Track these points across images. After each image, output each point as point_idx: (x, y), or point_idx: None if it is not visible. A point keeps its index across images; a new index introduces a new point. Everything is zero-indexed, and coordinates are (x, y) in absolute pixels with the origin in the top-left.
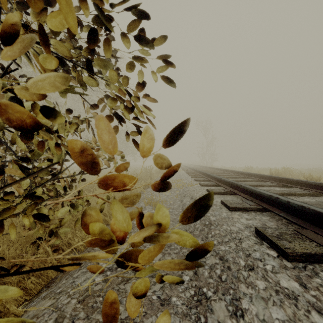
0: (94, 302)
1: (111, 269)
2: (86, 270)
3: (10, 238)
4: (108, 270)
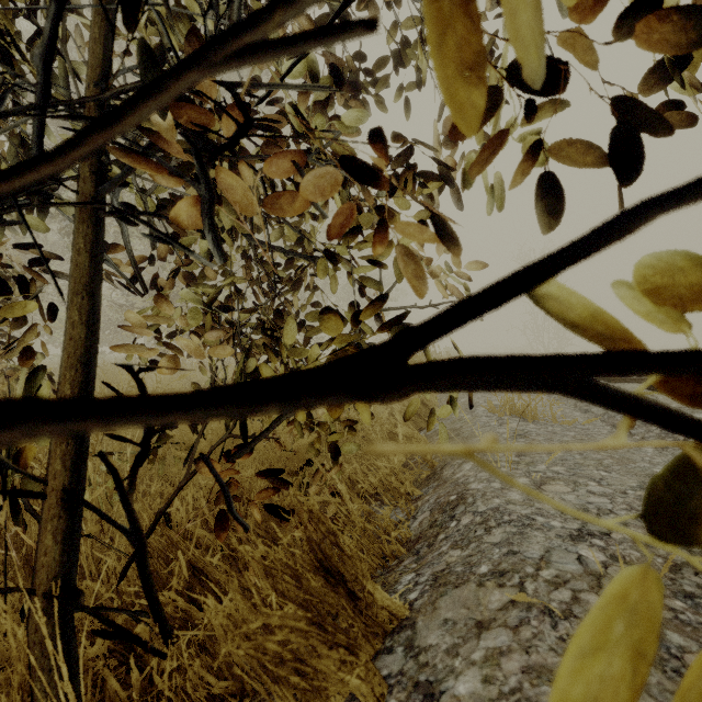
0: (666, 608)
1: (592, 534)
2: (516, 530)
3: (263, 452)
4: (586, 535)
